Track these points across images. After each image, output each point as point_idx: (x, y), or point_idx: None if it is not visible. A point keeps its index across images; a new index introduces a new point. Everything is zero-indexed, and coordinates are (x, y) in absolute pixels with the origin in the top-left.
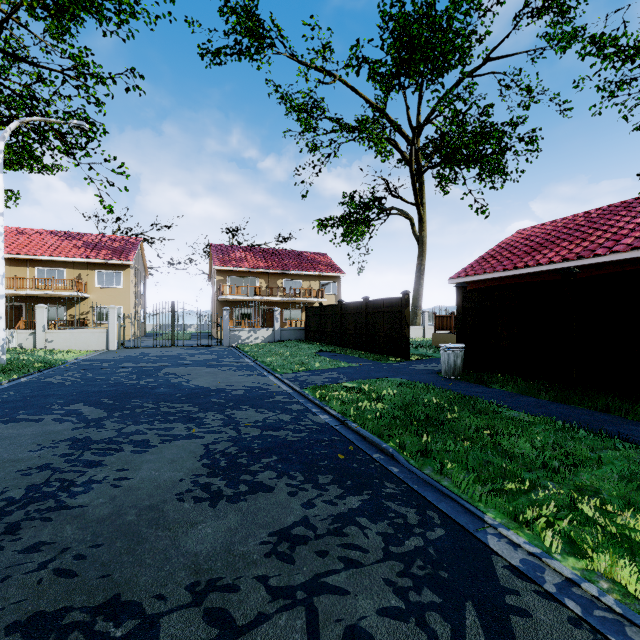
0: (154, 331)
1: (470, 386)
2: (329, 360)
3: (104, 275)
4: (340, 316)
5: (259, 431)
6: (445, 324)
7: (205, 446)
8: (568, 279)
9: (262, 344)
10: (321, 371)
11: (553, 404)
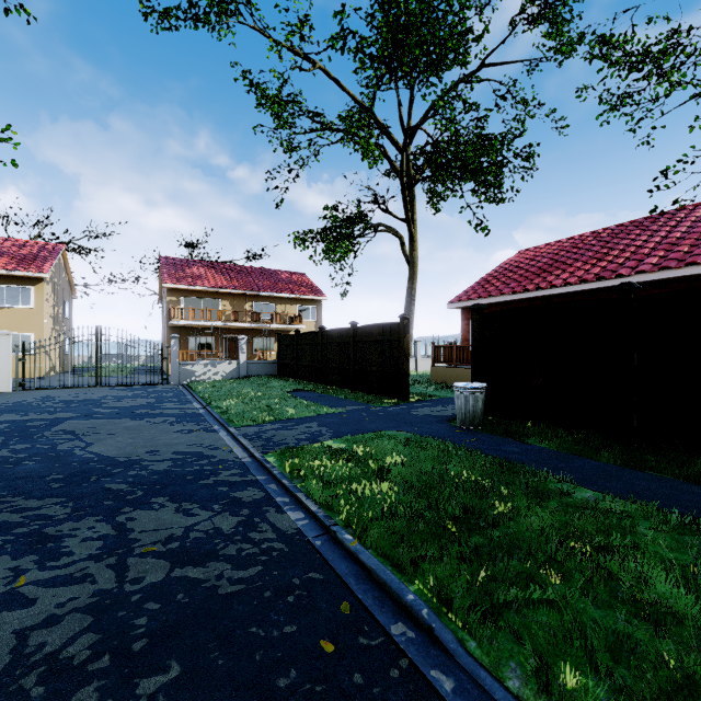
0: (86, 365)
1: (500, 442)
2: (307, 404)
3: (5, 291)
4: (321, 346)
5: (166, 569)
6: (445, 356)
7: (19, 638)
8: (628, 297)
9: (222, 381)
10: (295, 421)
11: (625, 471)
